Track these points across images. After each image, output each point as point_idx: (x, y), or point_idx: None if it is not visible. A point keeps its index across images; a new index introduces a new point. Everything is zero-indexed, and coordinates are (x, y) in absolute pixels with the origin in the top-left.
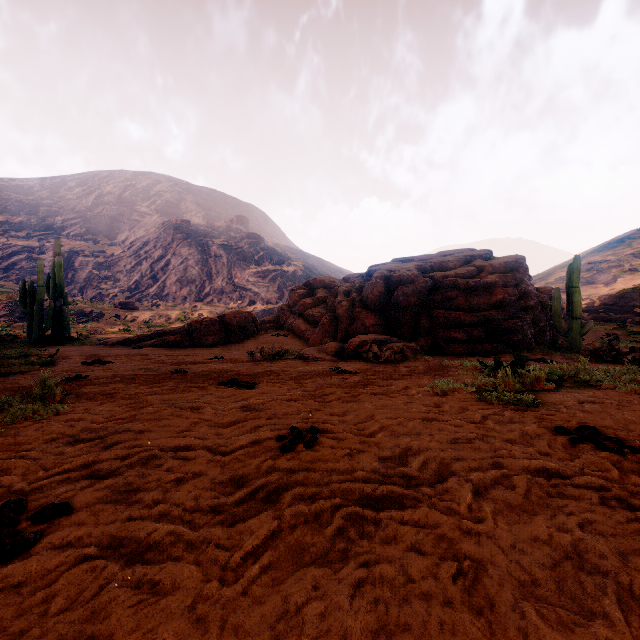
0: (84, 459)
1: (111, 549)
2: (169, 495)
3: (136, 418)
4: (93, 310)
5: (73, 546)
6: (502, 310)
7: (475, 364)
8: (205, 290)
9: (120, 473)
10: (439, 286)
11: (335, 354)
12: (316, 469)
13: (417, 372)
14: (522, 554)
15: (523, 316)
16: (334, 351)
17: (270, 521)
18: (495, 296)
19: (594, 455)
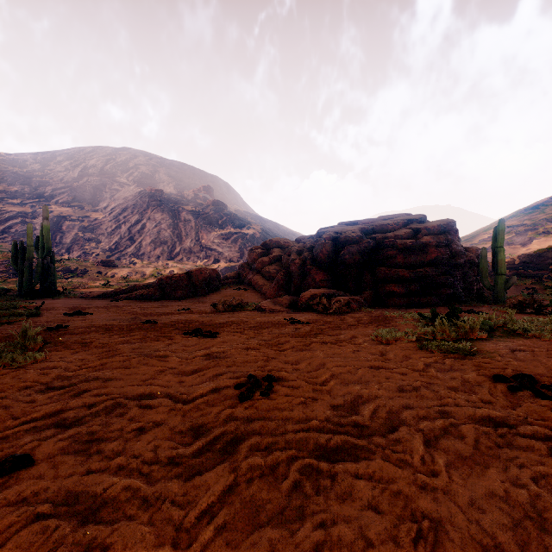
0: (52, 407)
1: (66, 506)
2: (129, 446)
3: (106, 366)
4: (78, 267)
5: (28, 502)
6: (436, 267)
7: (413, 315)
8: (176, 250)
9: (85, 422)
10: (380, 246)
11: (289, 306)
12: (272, 418)
13: (362, 322)
14: (481, 513)
15: (454, 272)
16: (288, 303)
17: (226, 475)
18: (429, 255)
19: (534, 403)
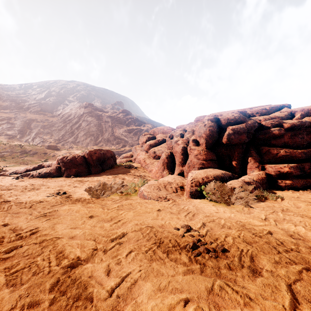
0: None
1: None
2: None
3: None
4: (31, 150)
5: None
6: None
7: None
8: (99, 139)
9: None
10: (264, 126)
11: (175, 190)
12: None
13: None
14: None
15: None
16: (174, 187)
17: None
18: None
19: None
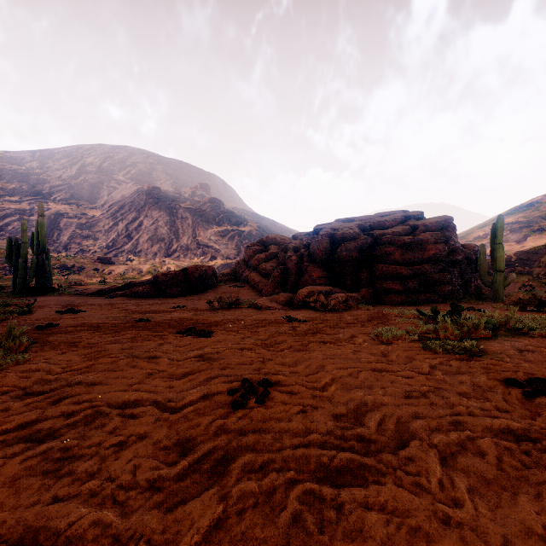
0: (26, 417)
1: None
2: (106, 465)
3: (92, 368)
4: (75, 264)
5: None
6: (434, 264)
7: (413, 313)
8: (173, 247)
9: (60, 434)
10: (378, 243)
11: (285, 303)
12: (268, 430)
13: (361, 320)
14: None
15: (452, 269)
16: (285, 301)
17: (214, 505)
18: (427, 252)
19: None
